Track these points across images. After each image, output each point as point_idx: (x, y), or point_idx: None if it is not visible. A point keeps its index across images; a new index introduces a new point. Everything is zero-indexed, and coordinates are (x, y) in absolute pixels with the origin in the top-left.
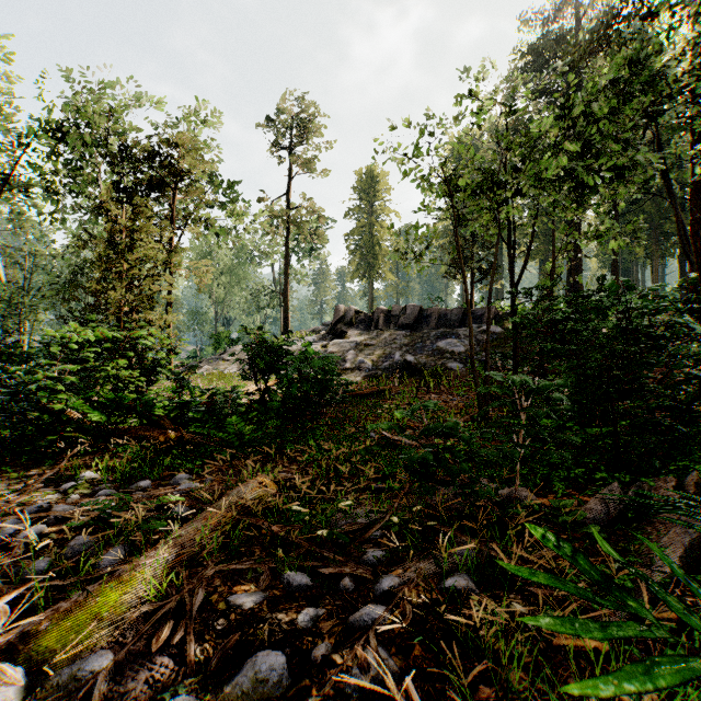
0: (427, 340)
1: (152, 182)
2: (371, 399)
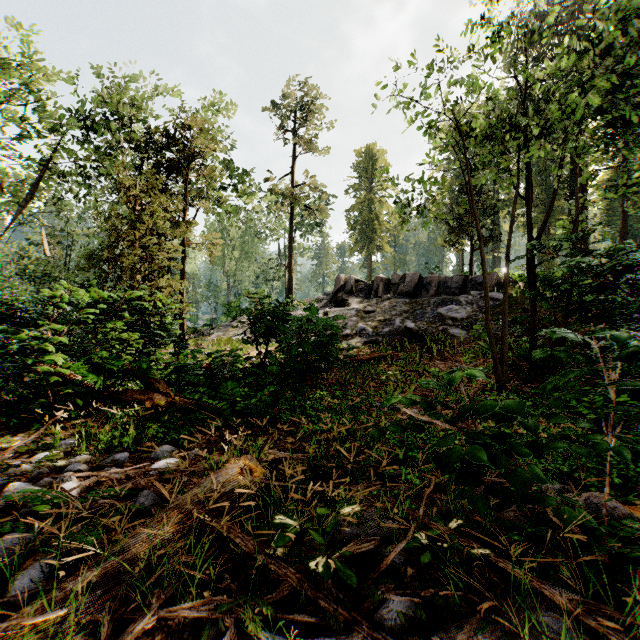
0: (427, 306)
1: (168, 162)
2: (373, 364)
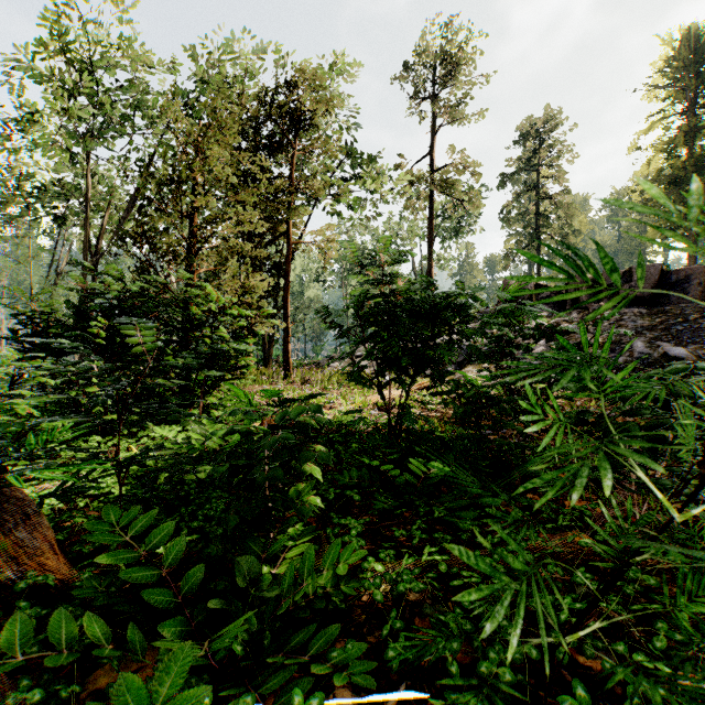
0: (699, 317)
1: (269, 137)
2: None
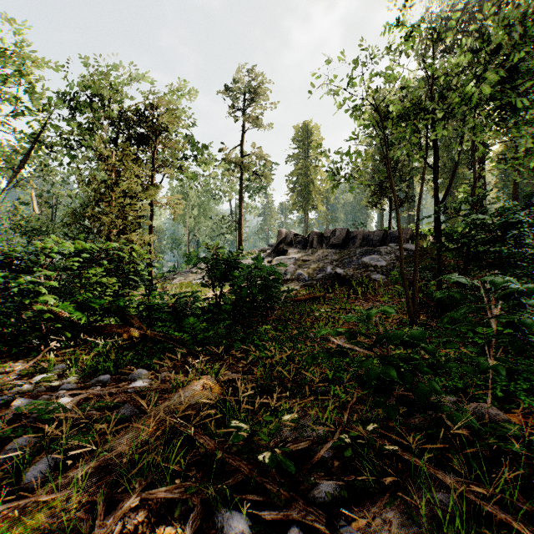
0: (354, 256)
1: (138, 136)
2: (308, 304)
